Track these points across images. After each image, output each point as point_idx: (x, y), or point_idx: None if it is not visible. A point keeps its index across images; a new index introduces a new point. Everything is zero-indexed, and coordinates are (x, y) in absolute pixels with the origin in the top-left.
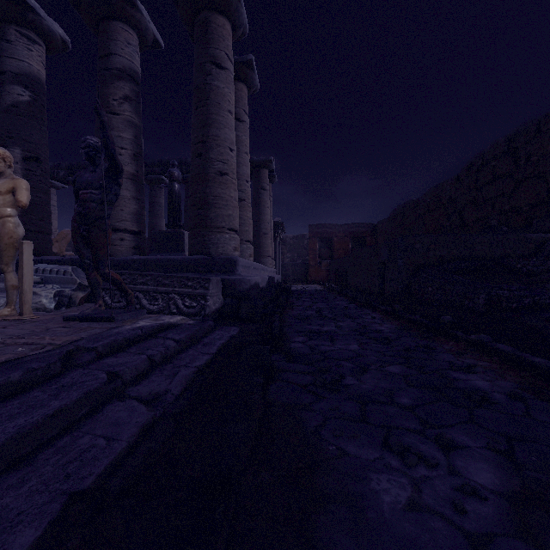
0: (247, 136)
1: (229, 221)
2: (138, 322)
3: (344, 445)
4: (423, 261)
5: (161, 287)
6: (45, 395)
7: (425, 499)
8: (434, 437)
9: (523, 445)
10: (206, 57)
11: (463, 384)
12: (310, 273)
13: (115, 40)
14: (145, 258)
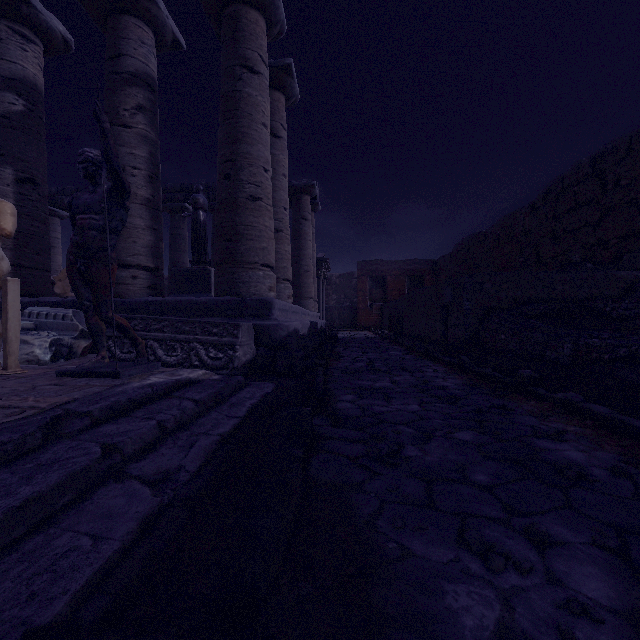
0: (284, 155)
1: (264, 255)
2: (149, 378)
3: (407, 541)
4: (493, 304)
5: (181, 334)
6: (15, 478)
7: (520, 622)
8: (523, 529)
9: (639, 540)
10: (236, 58)
11: (552, 456)
12: (359, 318)
13: (126, 39)
14: (162, 299)
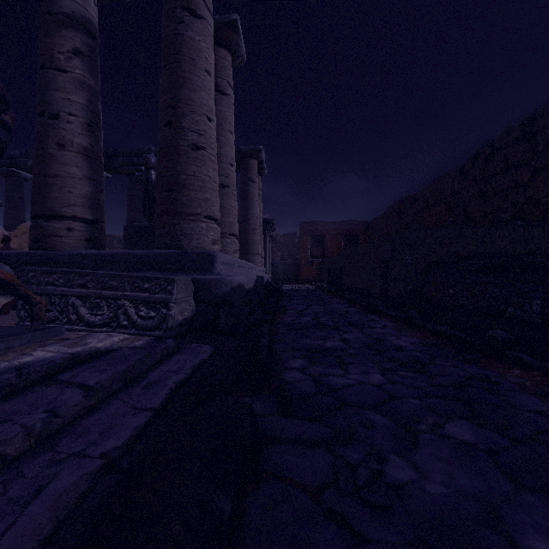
0: (231, 112)
1: (207, 207)
2: (32, 353)
3: None
4: (435, 258)
5: (107, 290)
6: None
7: None
8: None
9: None
10: (177, 0)
11: None
12: (301, 273)
13: None
14: (97, 252)
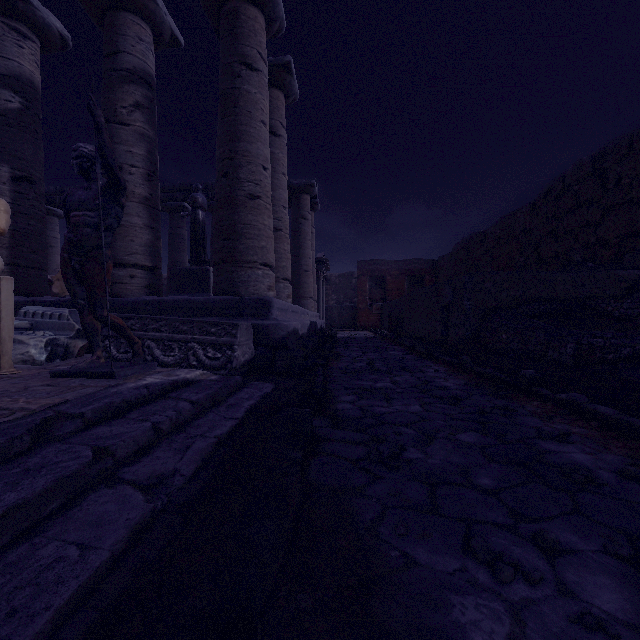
0: (284, 153)
1: (263, 254)
2: (145, 379)
3: (410, 549)
4: (494, 303)
5: (178, 334)
6: None
7: (532, 638)
8: (531, 536)
9: None
10: (234, 55)
11: (558, 458)
12: (359, 318)
13: (124, 35)
14: (160, 299)
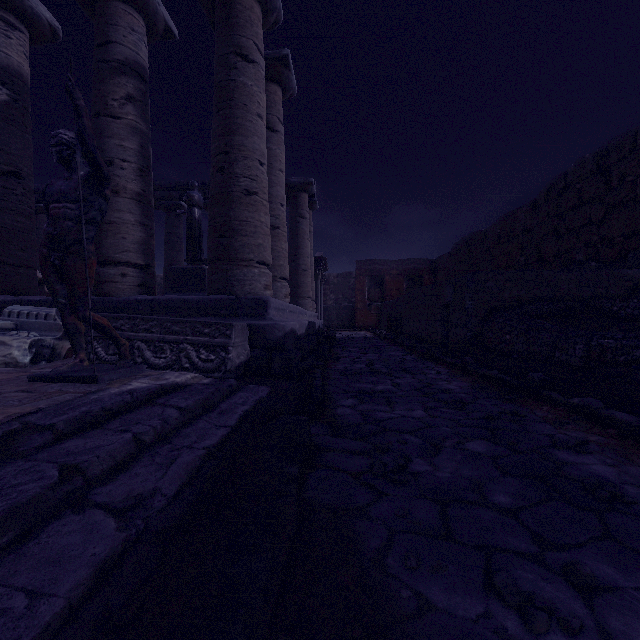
0: (281, 149)
1: (259, 252)
2: (131, 383)
3: (424, 587)
4: (497, 303)
5: (170, 335)
6: None
7: None
8: (561, 569)
9: None
10: (230, 46)
11: (577, 471)
12: (358, 318)
13: (115, 25)
14: (152, 298)
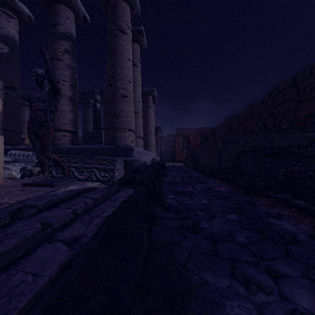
0: (139, 75)
1: (129, 125)
2: (69, 187)
3: (204, 275)
4: (243, 149)
5: (87, 164)
6: None
7: None
8: (265, 268)
9: None
10: (115, 26)
11: (277, 227)
12: (176, 156)
13: (60, 16)
14: (78, 147)
